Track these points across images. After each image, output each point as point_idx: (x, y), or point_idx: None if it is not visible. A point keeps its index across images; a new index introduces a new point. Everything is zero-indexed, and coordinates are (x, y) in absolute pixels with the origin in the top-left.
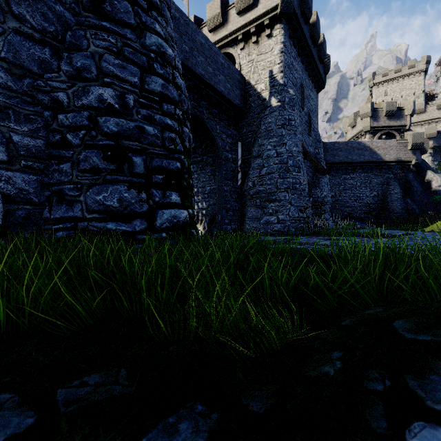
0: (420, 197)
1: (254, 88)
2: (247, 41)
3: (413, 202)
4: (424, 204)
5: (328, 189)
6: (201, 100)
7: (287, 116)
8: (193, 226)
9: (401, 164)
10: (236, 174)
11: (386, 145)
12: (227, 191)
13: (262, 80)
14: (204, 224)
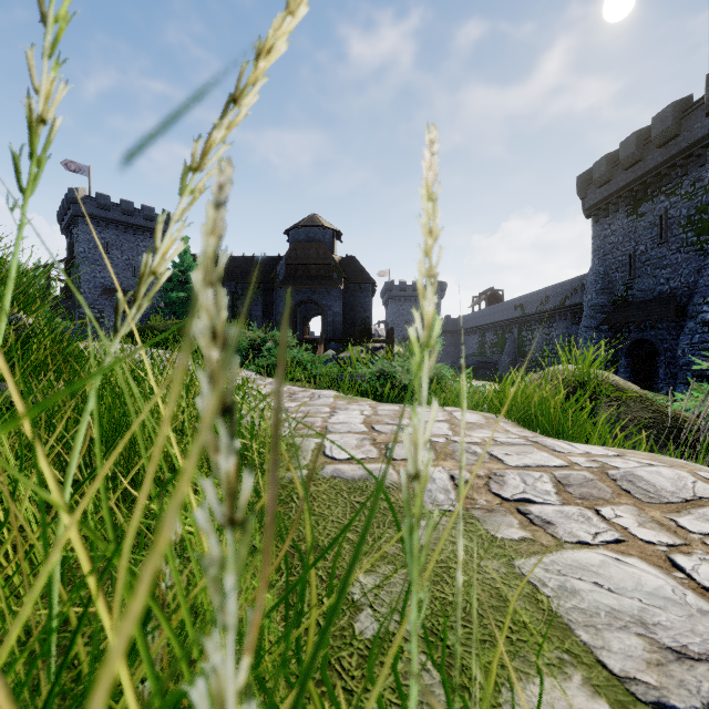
0: None
1: None
2: None
3: None
4: None
5: None
6: None
7: None
8: None
9: None
10: None
11: None
12: None
13: None
14: None
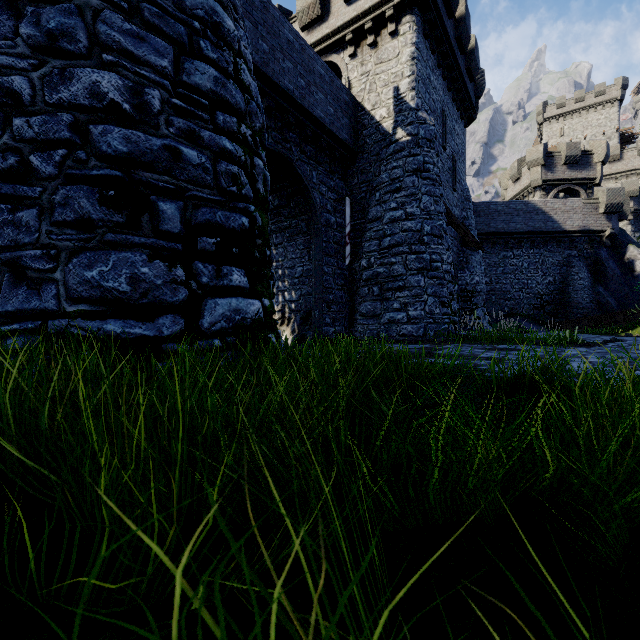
0: (618, 284)
1: (370, 115)
2: (359, 43)
3: (607, 293)
4: (625, 296)
5: (481, 272)
6: (288, 131)
7: (422, 158)
8: (272, 327)
9: (589, 235)
10: (342, 248)
11: (567, 207)
12: (328, 274)
13: (382, 102)
14: (293, 325)
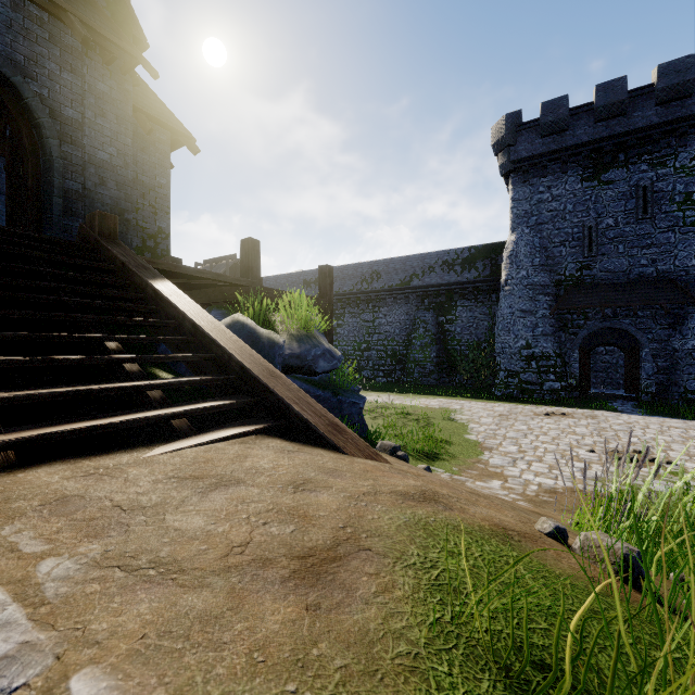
0: None
1: None
2: None
3: None
4: None
5: None
6: None
7: None
8: None
9: None
10: None
11: None
12: None
13: None
14: None
